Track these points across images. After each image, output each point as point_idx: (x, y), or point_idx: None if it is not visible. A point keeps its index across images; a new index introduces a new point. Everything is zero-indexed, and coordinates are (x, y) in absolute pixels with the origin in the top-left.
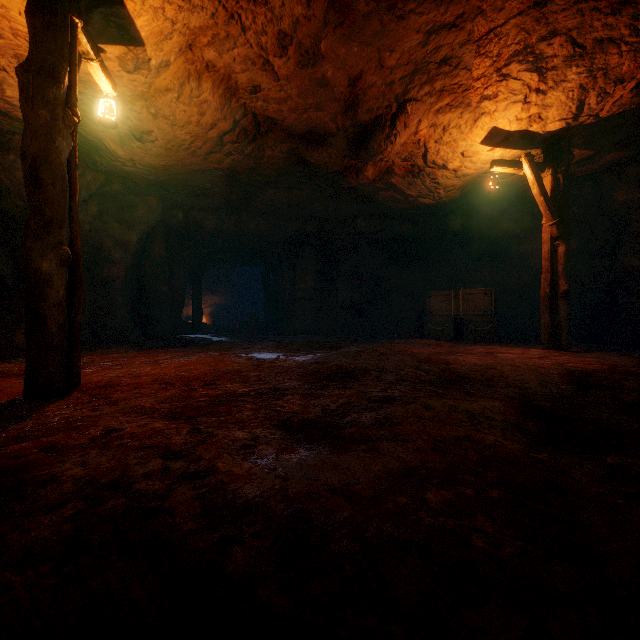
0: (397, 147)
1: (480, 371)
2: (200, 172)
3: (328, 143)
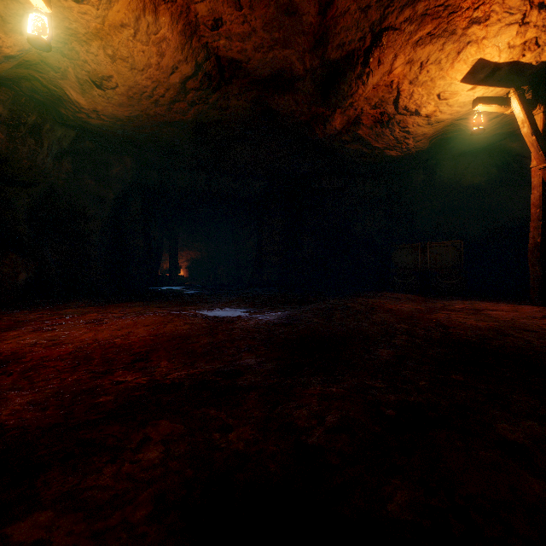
0: (369, 88)
1: (495, 339)
2: (166, 125)
3: (295, 88)
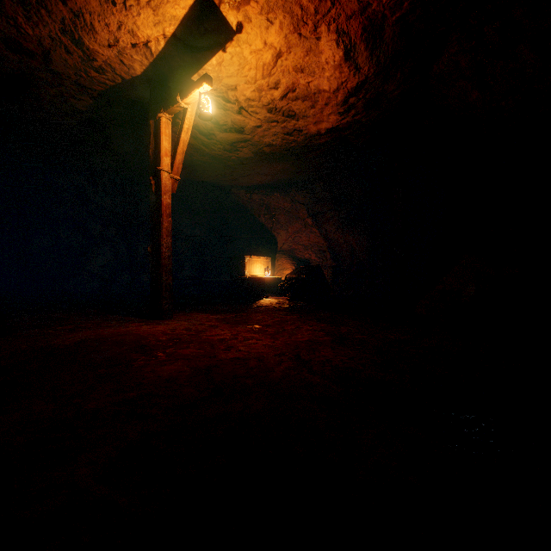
0: None
1: None
2: None
3: None
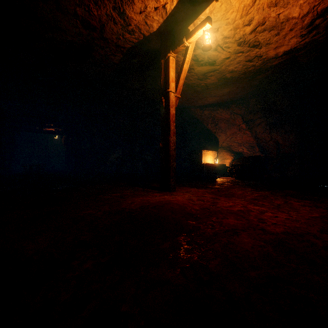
0: None
1: None
2: None
3: None
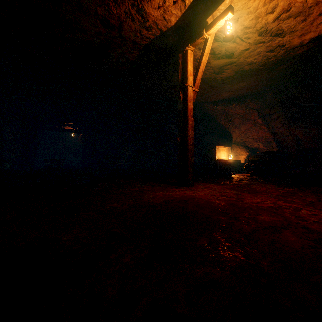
0: None
1: None
2: None
3: None
